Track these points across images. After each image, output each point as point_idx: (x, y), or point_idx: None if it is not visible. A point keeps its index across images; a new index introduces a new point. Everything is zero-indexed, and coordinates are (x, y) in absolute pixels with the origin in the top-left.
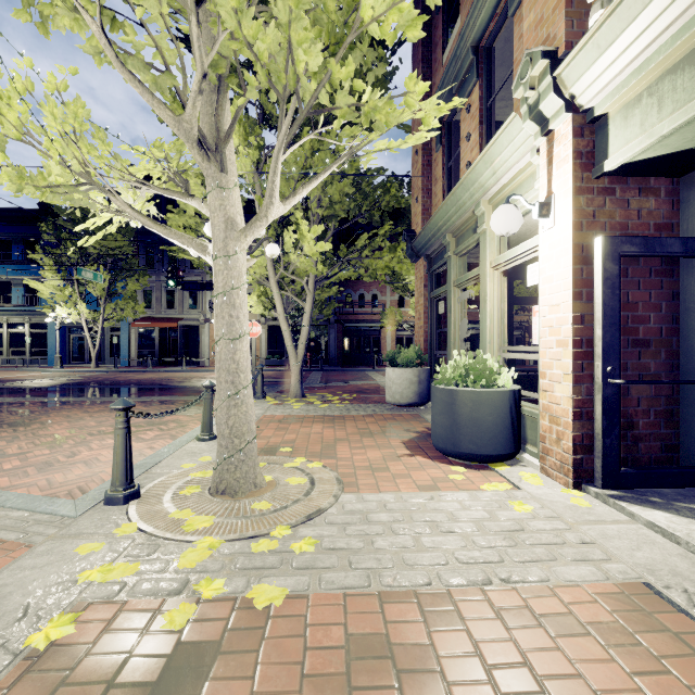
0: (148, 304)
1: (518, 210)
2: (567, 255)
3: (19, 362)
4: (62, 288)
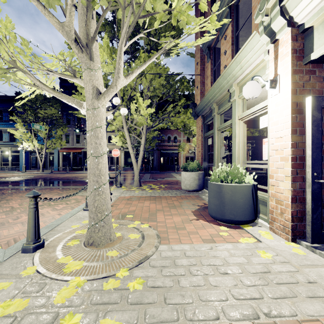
0: (67, 141)
1: (259, 83)
2: (287, 109)
3: (6, 168)
4: (25, 133)
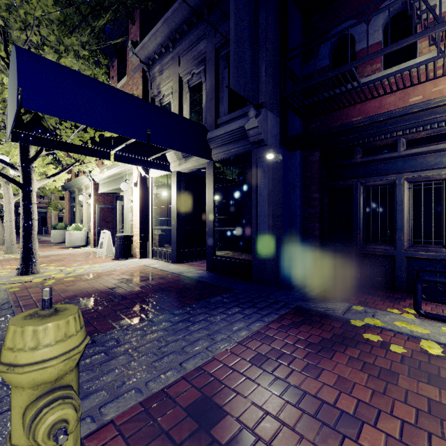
0: None
1: (84, 196)
2: (93, 206)
3: None
4: None
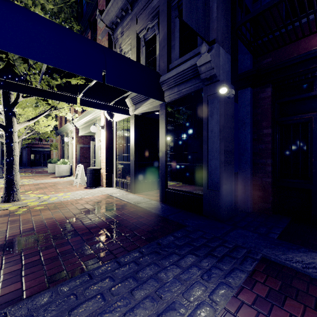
0: None
1: (68, 138)
2: (75, 146)
3: None
4: None
